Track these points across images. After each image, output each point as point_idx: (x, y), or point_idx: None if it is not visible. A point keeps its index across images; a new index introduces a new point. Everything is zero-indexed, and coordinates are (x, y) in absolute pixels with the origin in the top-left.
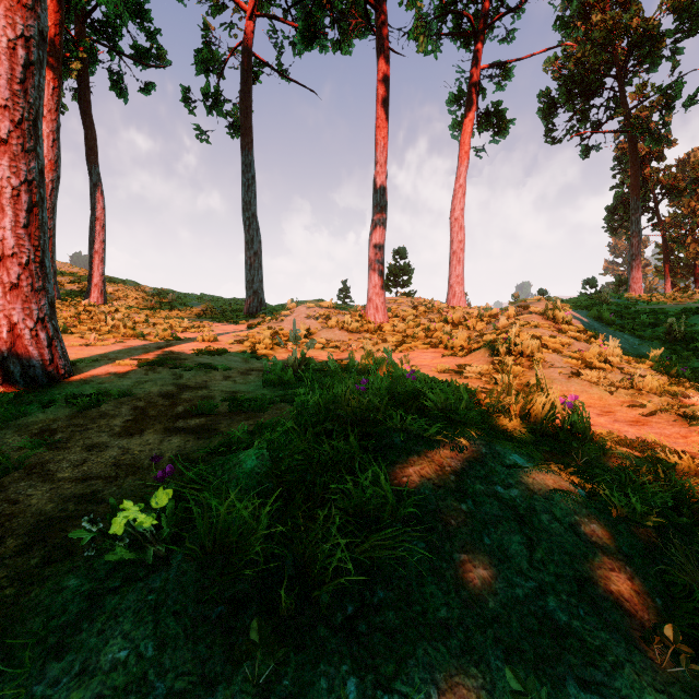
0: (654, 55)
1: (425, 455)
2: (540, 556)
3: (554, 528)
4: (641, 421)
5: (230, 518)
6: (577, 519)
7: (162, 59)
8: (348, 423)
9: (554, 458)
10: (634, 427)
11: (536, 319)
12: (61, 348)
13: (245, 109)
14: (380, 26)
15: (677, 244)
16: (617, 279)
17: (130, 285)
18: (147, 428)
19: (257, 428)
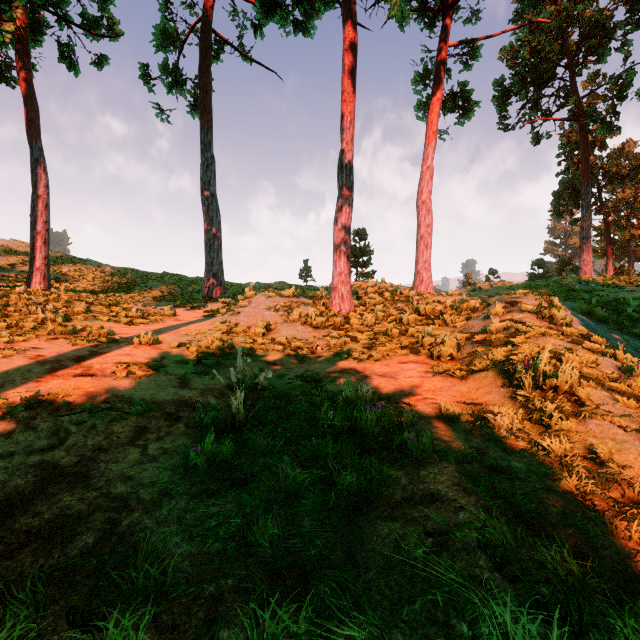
0: (606, 45)
1: None
2: None
3: None
4: None
5: None
6: None
7: (114, 29)
8: None
9: None
10: None
11: (531, 319)
12: None
13: (204, 86)
14: None
15: (620, 227)
16: (561, 259)
17: (90, 264)
18: None
19: None
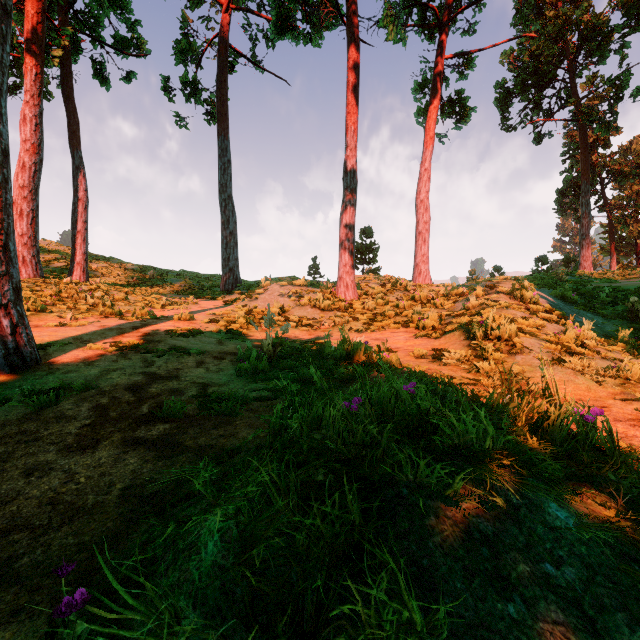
0: (604, 48)
1: (444, 515)
2: None
3: (639, 639)
4: None
5: None
6: None
7: (142, 48)
8: (344, 473)
9: (587, 494)
10: (639, 429)
11: (504, 299)
12: (27, 335)
13: (221, 97)
14: (351, 16)
15: (623, 224)
16: (566, 256)
17: (114, 262)
18: (104, 439)
19: (225, 455)
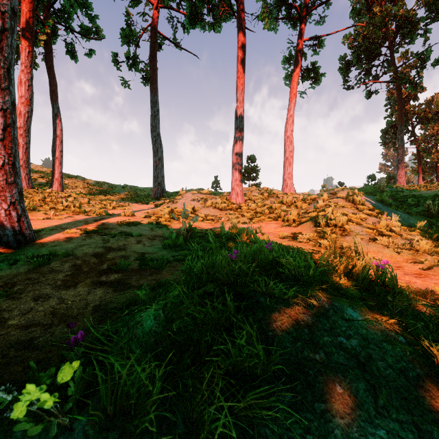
0: (413, 33)
1: (284, 312)
2: (382, 402)
3: (389, 374)
4: (422, 273)
5: (129, 382)
6: (405, 365)
7: (99, 34)
8: (225, 287)
9: (375, 308)
10: (419, 279)
11: (342, 202)
12: (27, 222)
13: (152, 67)
14: (239, 12)
15: (426, 153)
16: (388, 175)
17: (79, 179)
18: (80, 282)
19: (156, 286)
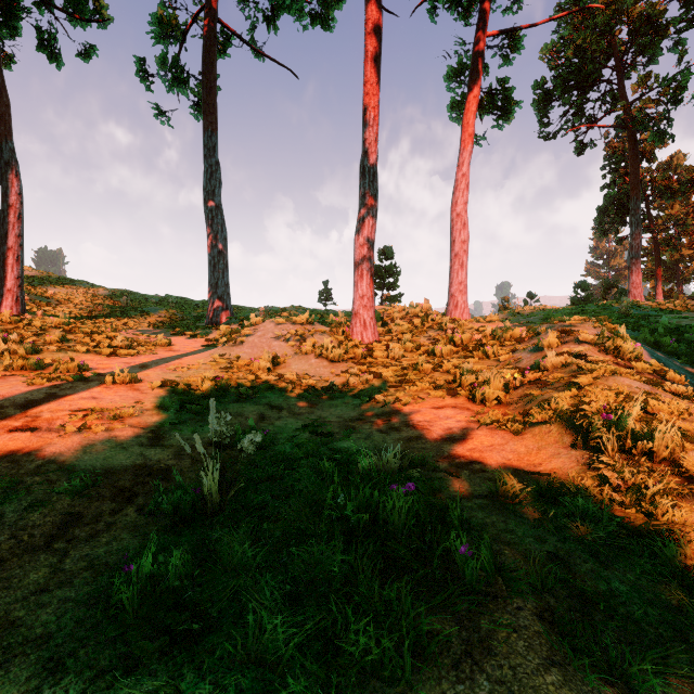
0: (658, 44)
1: None
2: None
3: None
4: None
5: None
6: None
7: (101, 14)
8: None
9: None
10: None
11: (592, 352)
12: None
13: (207, 83)
14: None
15: (671, 247)
16: (606, 282)
17: (81, 286)
18: None
19: None
